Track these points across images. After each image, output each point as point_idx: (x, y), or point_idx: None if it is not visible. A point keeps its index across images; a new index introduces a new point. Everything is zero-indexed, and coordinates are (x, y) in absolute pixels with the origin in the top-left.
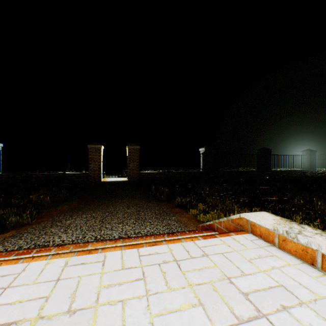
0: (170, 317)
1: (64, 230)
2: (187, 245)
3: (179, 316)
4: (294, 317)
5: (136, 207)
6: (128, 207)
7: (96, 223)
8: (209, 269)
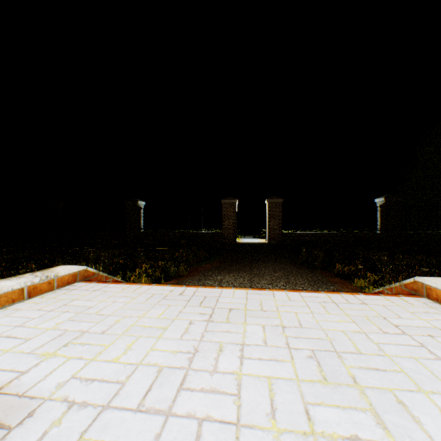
0: (330, 323)
1: (218, 283)
2: (345, 296)
3: (336, 323)
4: (435, 340)
5: (284, 271)
6: (274, 270)
7: (245, 281)
8: (365, 310)
